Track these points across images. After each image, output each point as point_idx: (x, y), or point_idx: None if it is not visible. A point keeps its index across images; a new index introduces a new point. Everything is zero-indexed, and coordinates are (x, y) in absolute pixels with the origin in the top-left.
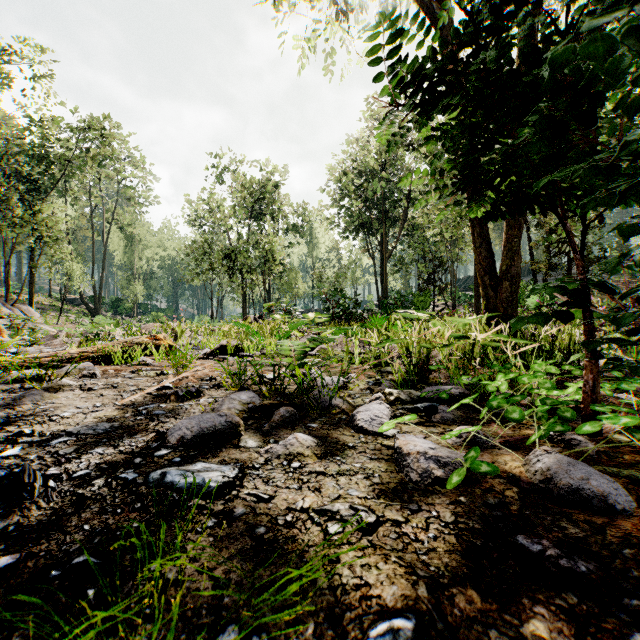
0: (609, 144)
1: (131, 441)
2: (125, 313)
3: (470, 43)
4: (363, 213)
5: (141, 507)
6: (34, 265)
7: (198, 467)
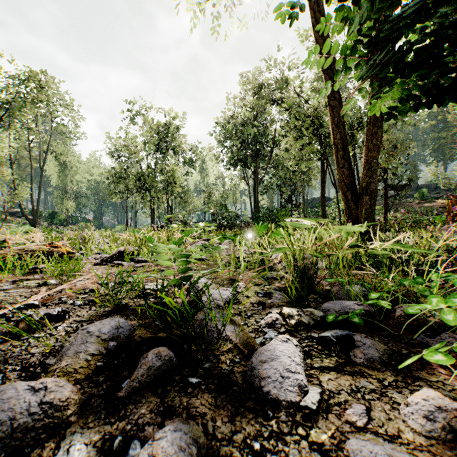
0: None
1: None
2: (59, 223)
3: None
4: (241, 151)
5: None
6: None
7: None
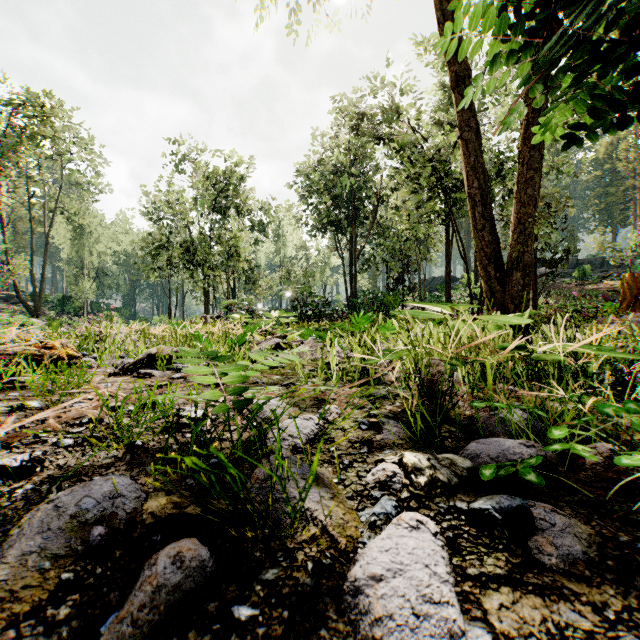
0: None
1: None
2: (73, 312)
3: None
4: (332, 210)
5: None
6: None
7: None
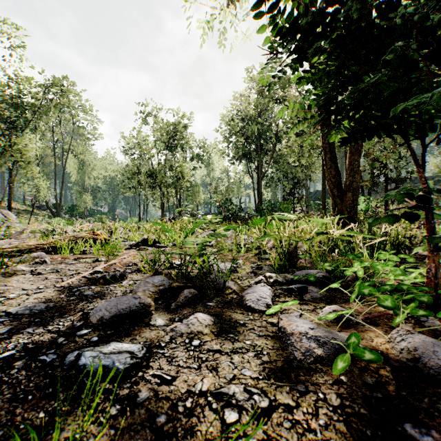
0: (440, 84)
1: (59, 320)
2: (78, 215)
3: (334, 2)
4: (245, 146)
5: (52, 392)
6: (12, 181)
7: (111, 347)
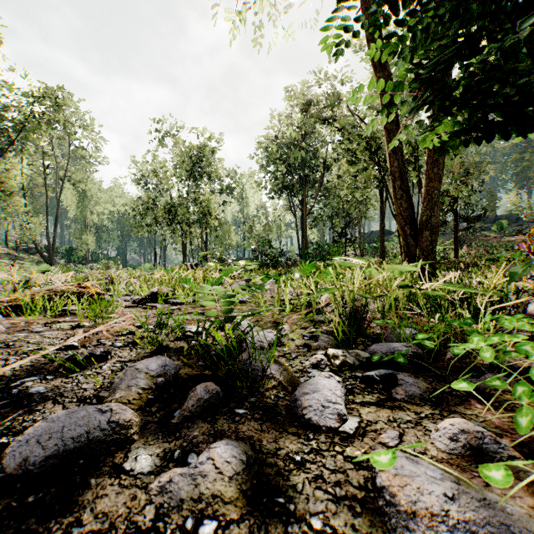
0: None
1: None
2: (78, 261)
3: None
4: (286, 177)
5: None
6: None
7: None
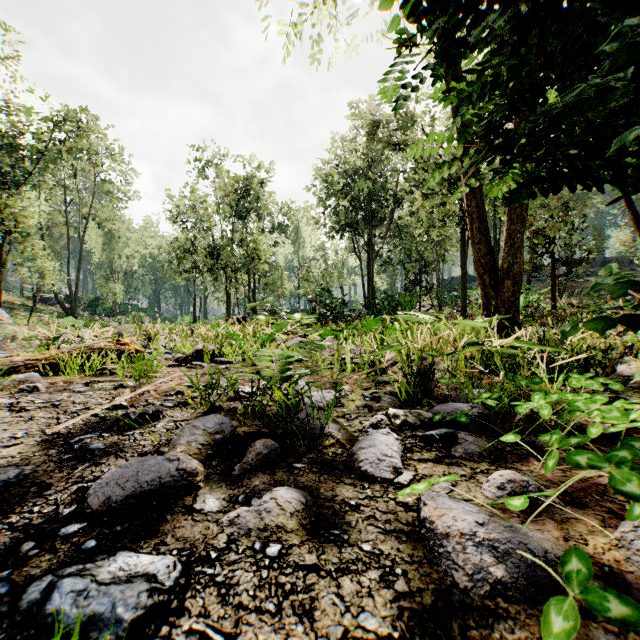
0: None
1: (35, 503)
2: (104, 313)
3: None
4: (350, 212)
5: None
6: (3, 262)
7: (116, 564)
